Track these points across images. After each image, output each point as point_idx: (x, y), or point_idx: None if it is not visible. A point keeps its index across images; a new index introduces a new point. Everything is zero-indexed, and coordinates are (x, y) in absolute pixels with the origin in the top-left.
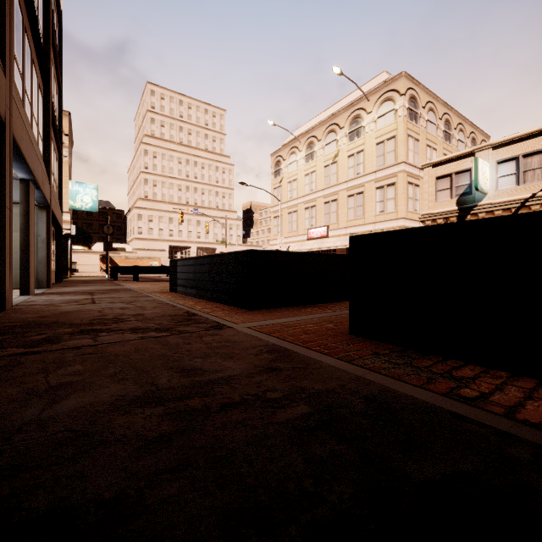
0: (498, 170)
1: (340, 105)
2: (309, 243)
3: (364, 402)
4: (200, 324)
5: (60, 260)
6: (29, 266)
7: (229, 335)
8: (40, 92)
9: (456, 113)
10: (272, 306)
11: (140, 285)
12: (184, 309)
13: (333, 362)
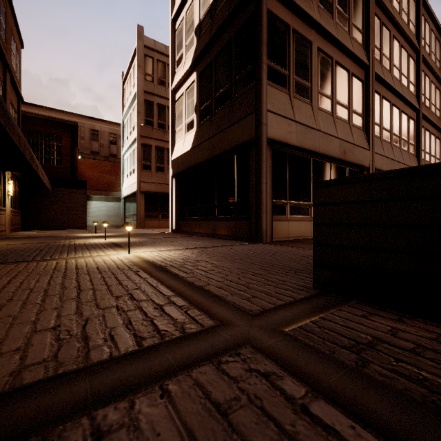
0: None
1: None
2: None
3: None
4: None
5: None
6: None
7: None
8: (411, 120)
9: None
10: None
11: None
12: None
13: None
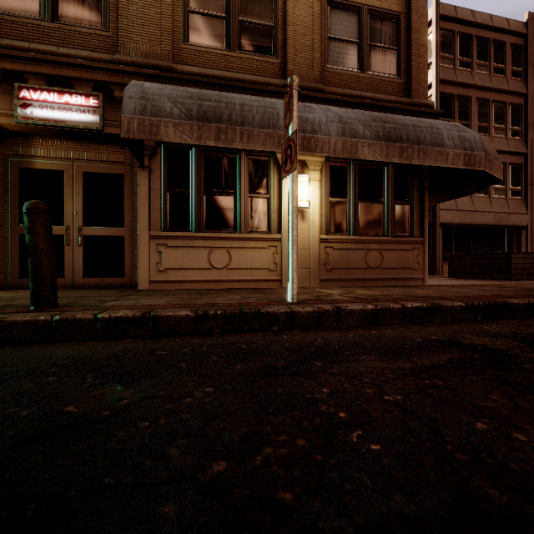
0: None
1: None
2: None
3: None
4: None
5: None
6: None
7: None
8: None
9: None
10: None
11: None
12: None
13: None
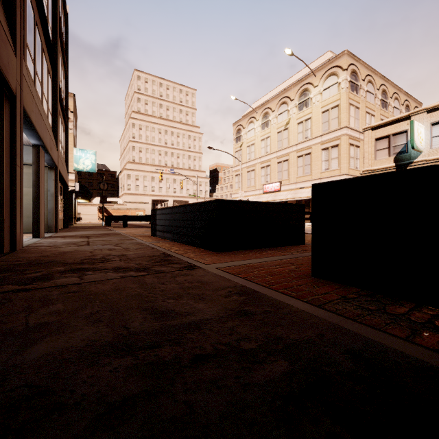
0: (432, 131)
1: (291, 81)
2: (265, 196)
3: (350, 359)
4: (174, 265)
5: (66, 210)
6: (39, 214)
7: (200, 276)
8: (49, 76)
9: (392, 84)
10: (236, 248)
11: (127, 230)
12: (161, 251)
13: (303, 307)
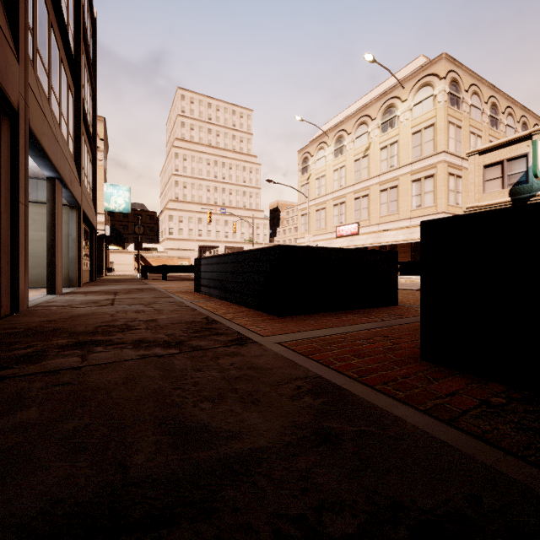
0: None
1: (372, 95)
2: (338, 241)
3: None
4: (218, 336)
5: (94, 259)
6: (55, 265)
7: (254, 356)
8: (70, 93)
9: (504, 96)
10: (305, 311)
11: (166, 285)
12: (204, 314)
13: (423, 423)
